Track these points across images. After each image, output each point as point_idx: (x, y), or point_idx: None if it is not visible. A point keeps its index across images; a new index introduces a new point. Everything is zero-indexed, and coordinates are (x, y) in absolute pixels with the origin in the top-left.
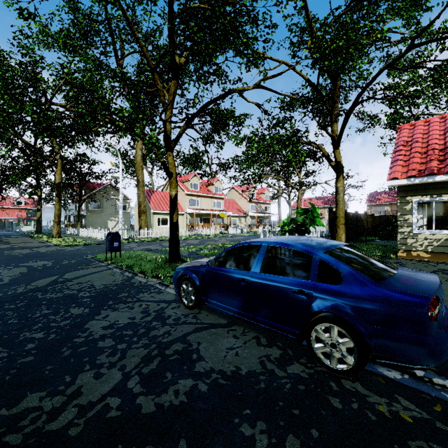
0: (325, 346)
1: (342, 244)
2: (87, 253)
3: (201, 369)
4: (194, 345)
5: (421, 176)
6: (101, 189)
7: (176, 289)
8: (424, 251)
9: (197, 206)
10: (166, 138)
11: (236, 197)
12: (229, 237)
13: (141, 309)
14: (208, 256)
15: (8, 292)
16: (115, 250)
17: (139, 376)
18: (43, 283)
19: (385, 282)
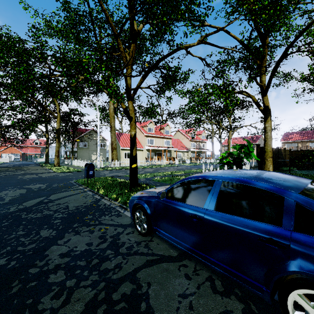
0: None
1: (309, 181)
2: (73, 178)
3: None
4: (144, 287)
5: None
6: (87, 133)
7: (131, 215)
8: None
9: (153, 144)
10: (127, 90)
11: (181, 138)
12: (175, 167)
13: (100, 233)
14: (160, 182)
15: (2, 211)
16: (90, 176)
17: None
18: (31, 204)
19: None
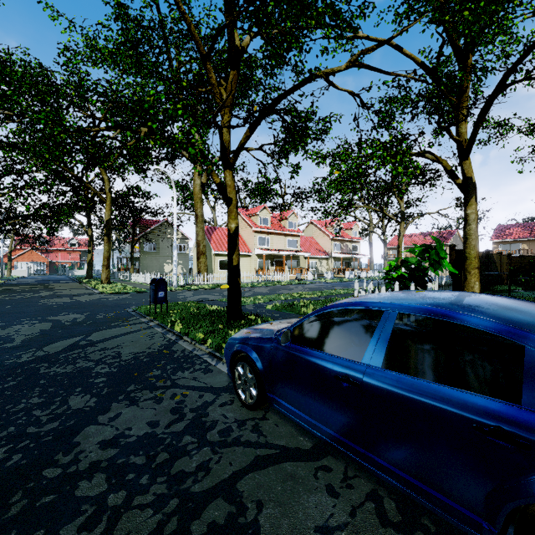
0: None
1: None
2: (131, 304)
3: None
4: (250, 510)
5: None
6: (156, 227)
7: (228, 371)
8: None
9: (267, 246)
10: (224, 151)
11: (316, 234)
12: (307, 284)
13: (173, 403)
14: (281, 311)
15: (7, 362)
16: (160, 301)
17: None
18: (57, 348)
19: None
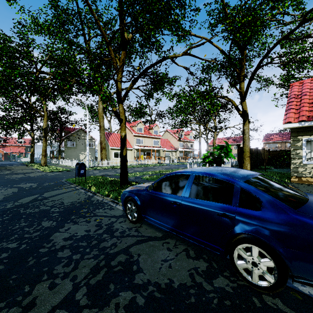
0: (246, 264)
1: (257, 174)
2: (63, 177)
3: (139, 281)
4: (135, 257)
5: (310, 120)
6: (75, 132)
7: (123, 207)
8: (312, 177)
9: (142, 144)
10: (118, 93)
11: (169, 137)
12: (164, 166)
13: (96, 222)
14: (149, 180)
15: None
16: (82, 175)
17: (87, 288)
18: (26, 201)
19: (302, 209)
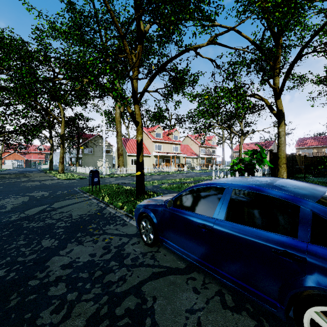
0: None
1: (326, 189)
2: (77, 186)
3: None
4: (149, 301)
5: None
6: (92, 138)
7: (136, 224)
8: None
9: (160, 150)
10: (134, 93)
11: (190, 143)
12: (184, 174)
13: (104, 243)
14: (168, 190)
15: (3, 220)
16: (95, 184)
17: None
18: (33, 212)
19: None
